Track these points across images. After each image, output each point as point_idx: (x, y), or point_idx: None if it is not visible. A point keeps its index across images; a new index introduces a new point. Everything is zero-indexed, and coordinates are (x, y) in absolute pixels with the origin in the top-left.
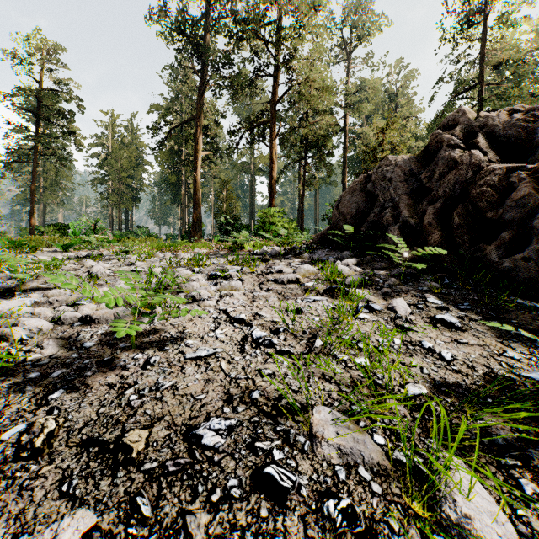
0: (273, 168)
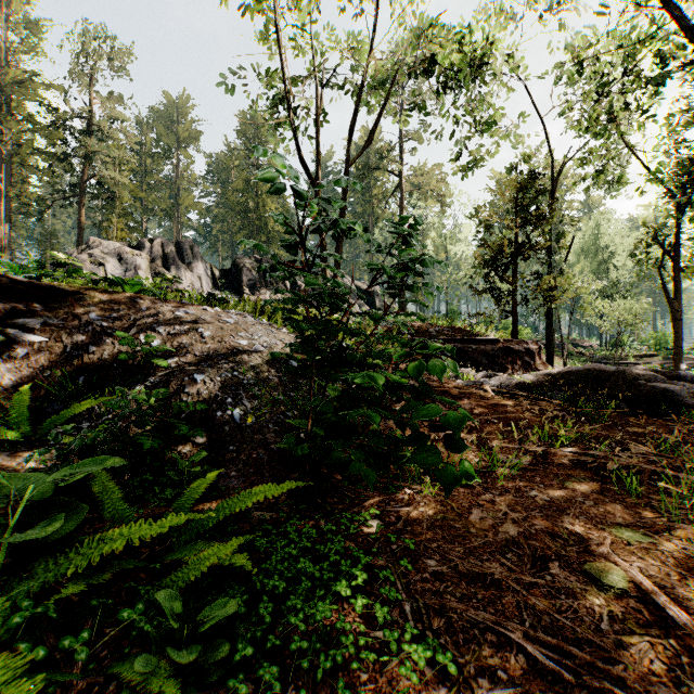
0: (80, 231)
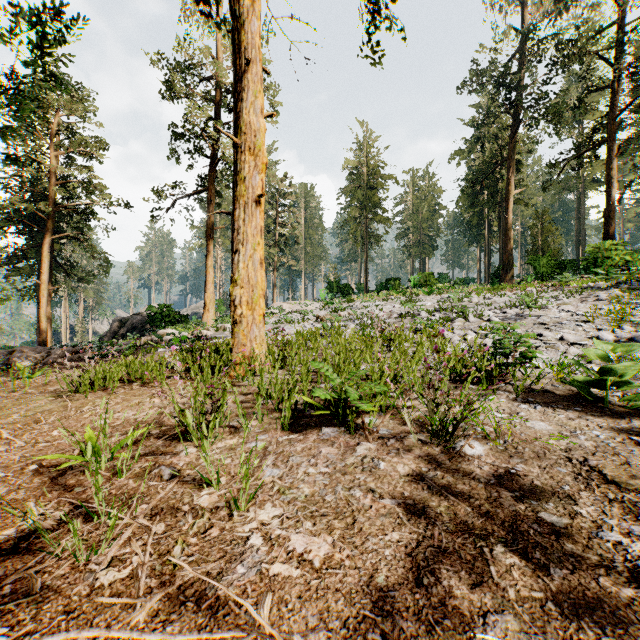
0: (609, 192)
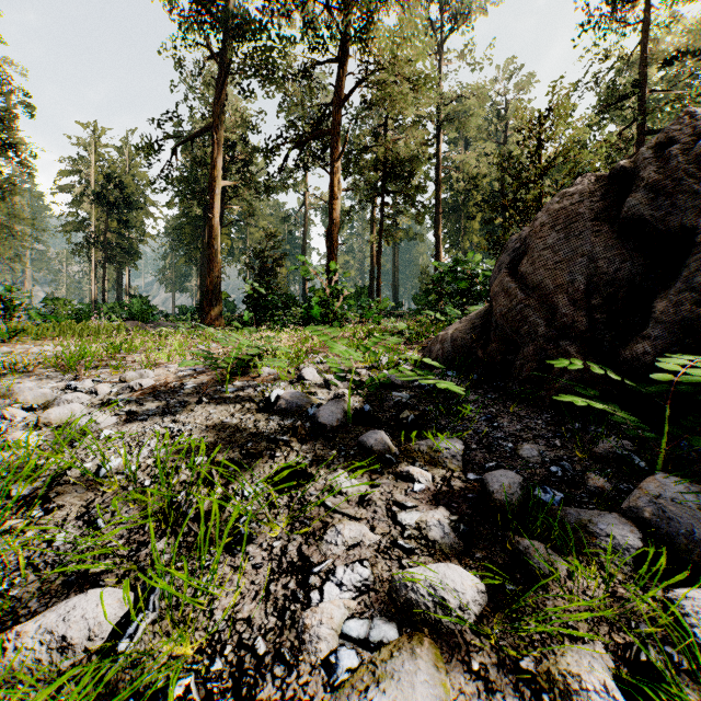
0: (333, 205)
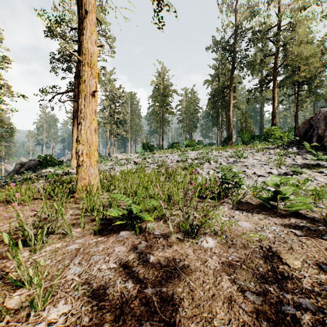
0: (274, 104)
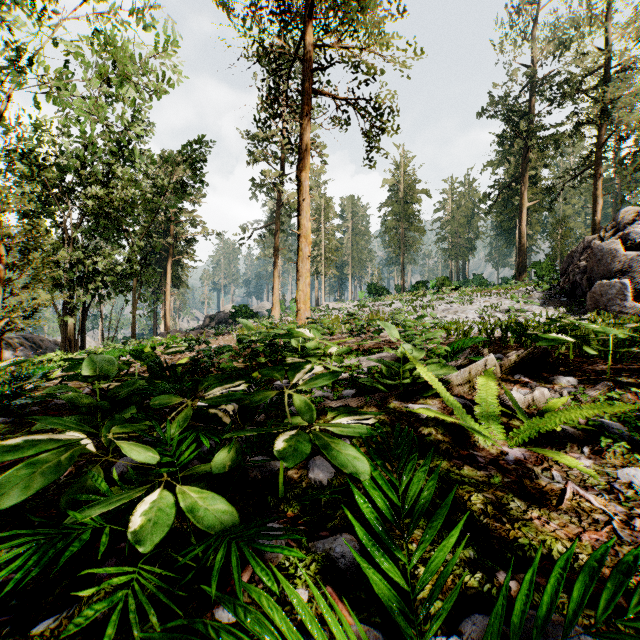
0: (595, 208)
